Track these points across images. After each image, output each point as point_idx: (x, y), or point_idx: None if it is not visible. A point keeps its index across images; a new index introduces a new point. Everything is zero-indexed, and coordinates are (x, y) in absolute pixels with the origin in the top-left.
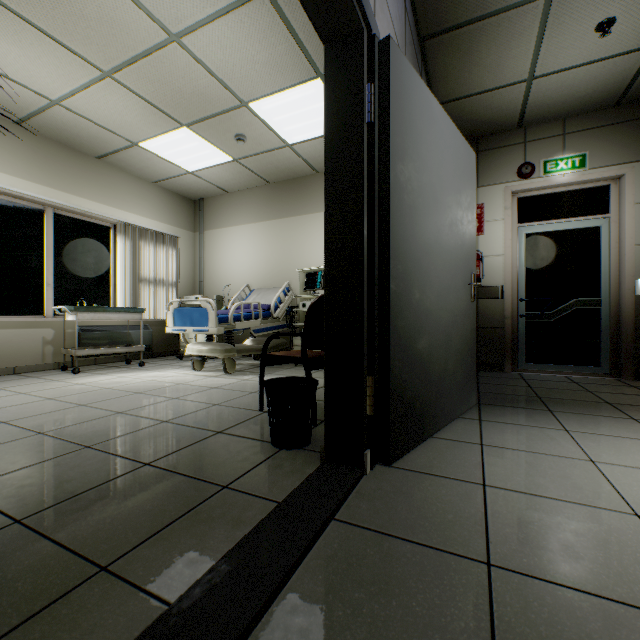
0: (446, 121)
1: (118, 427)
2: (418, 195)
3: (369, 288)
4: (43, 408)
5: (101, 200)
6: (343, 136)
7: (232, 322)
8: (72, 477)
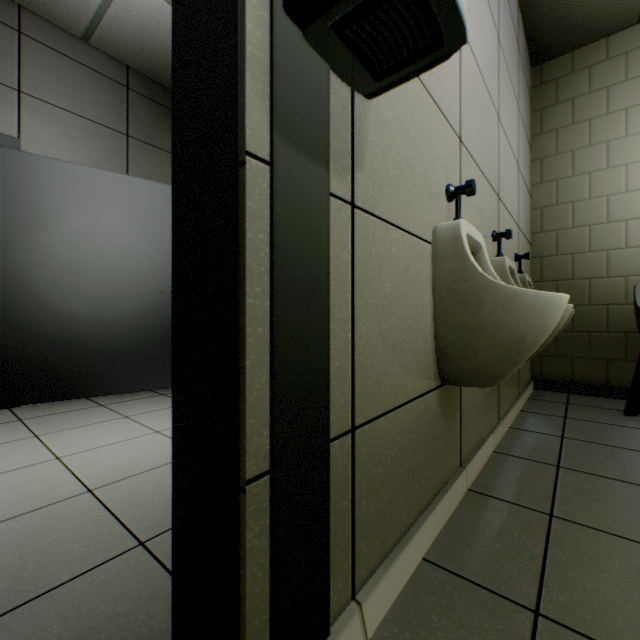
0: (115, 178)
1: None
2: (54, 237)
3: None
4: None
5: None
6: None
7: None
8: None
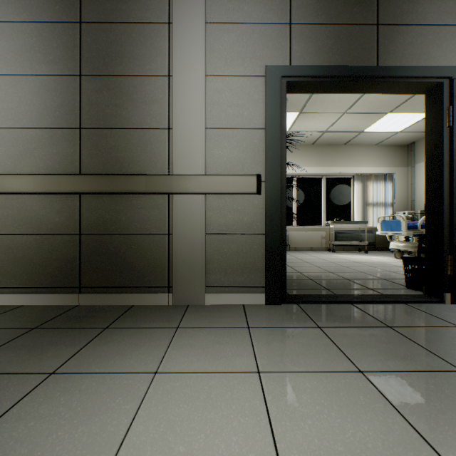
0: None
1: (342, 270)
2: None
3: (449, 210)
4: (319, 261)
5: (345, 165)
6: (433, 137)
7: (419, 228)
8: (324, 276)
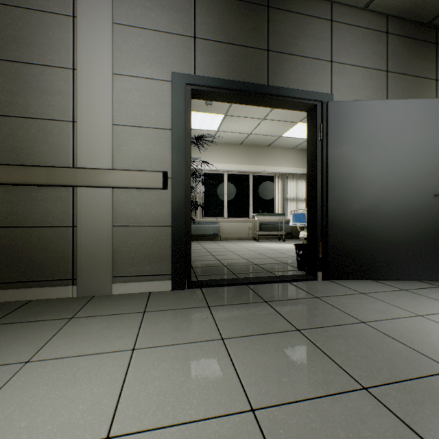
0: (397, 104)
1: (256, 256)
2: (357, 159)
3: (321, 206)
4: (241, 249)
5: (269, 165)
6: (311, 147)
7: None
8: (238, 263)
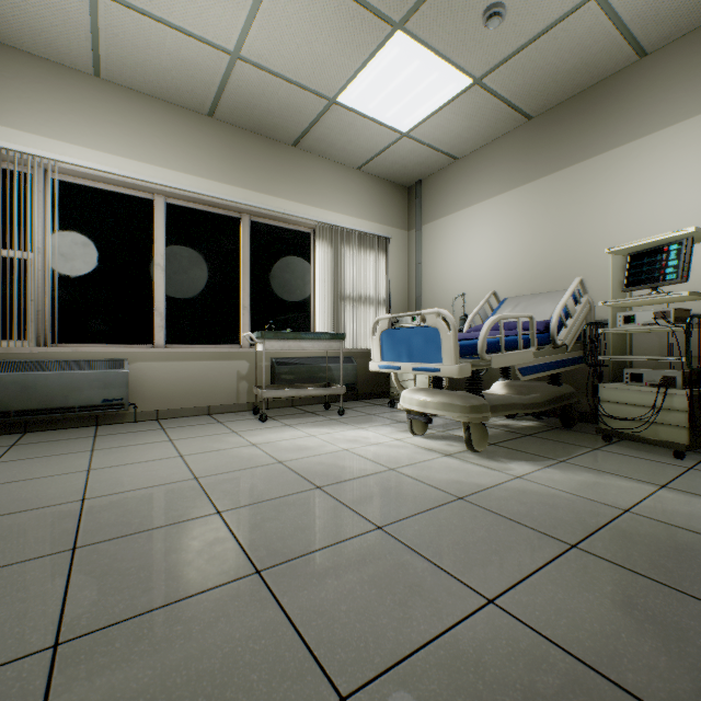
0: None
1: (208, 689)
2: None
3: None
4: (163, 508)
5: (298, 199)
6: None
7: (484, 354)
8: None
